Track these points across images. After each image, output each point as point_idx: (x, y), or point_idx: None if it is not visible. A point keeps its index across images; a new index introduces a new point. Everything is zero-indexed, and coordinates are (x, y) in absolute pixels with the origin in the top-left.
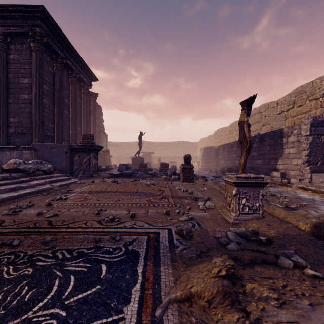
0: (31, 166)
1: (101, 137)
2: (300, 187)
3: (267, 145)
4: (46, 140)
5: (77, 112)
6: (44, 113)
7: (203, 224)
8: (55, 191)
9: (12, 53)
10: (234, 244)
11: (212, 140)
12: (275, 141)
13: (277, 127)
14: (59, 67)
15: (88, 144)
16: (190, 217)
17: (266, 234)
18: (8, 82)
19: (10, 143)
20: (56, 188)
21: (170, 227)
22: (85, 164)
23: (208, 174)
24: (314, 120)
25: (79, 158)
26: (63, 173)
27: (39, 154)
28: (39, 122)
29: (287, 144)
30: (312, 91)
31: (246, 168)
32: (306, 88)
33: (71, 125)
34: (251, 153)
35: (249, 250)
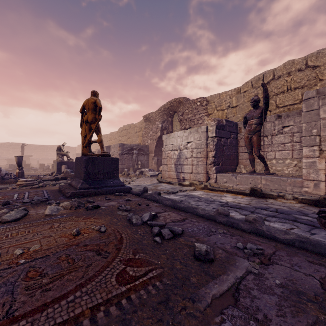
0: None
1: None
2: None
3: None
4: None
5: None
6: None
7: None
8: None
9: None
10: None
11: None
12: None
13: None
14: None
15: None
16: None
17: None
18: None
19: None
20: None
21: None
22: None
23: None
24: (98, 151)
25: None
26: None
27: None
28: None
29: None
30: (113, 136)
31: None
32: (112, 134)
33: None
34: None
35: None
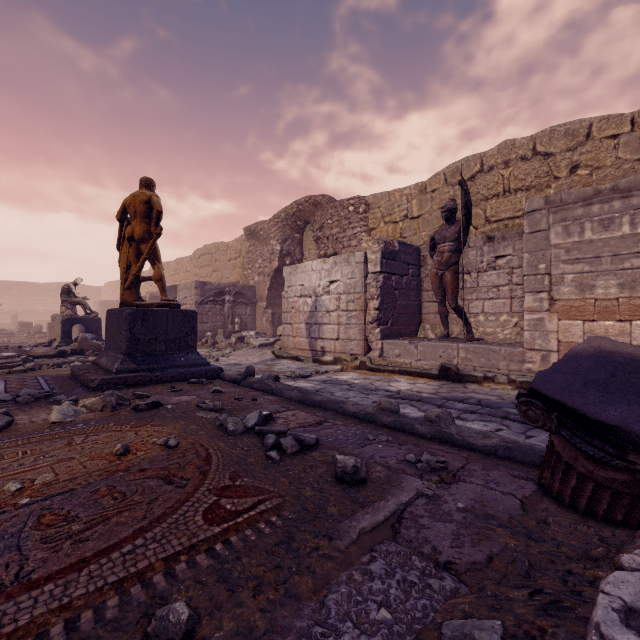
0: None
1: None
2: None
3: None
4: None
5: None
6: None
7: None
8: None
9: None
10: None
11: None
12: None
13: None
14: None
15: None
16: None
17: None
18: None
19: None
20: None
21: None
22: None
23: None
24: (151, 295)
25: None
26: None
27: None
28: None
29: None
30: (182, 265)
31: None
32: (180, 261)
33: None
34: None
35: None
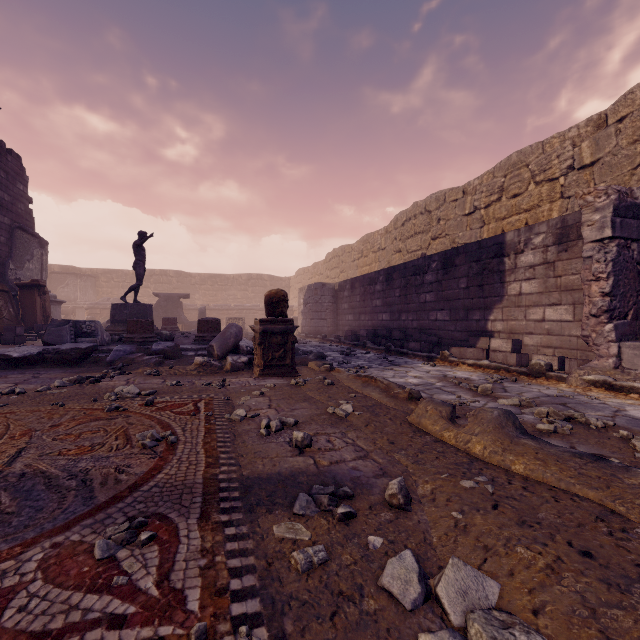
0: None
1: (20, 245)
2: (595, 380)
3: (462, 275)
4: None
5: None
6: None
7: None
8: None
9: None
10: None
11: (323, 274)
12: (483, 266)
13: (464, 242)
14: None
15: None
16: None
17: None
18: None
19: None
20: None
21: None
22: None
23: (323, 346)
24: (620, 199)
25: None
26: None
27: None
28: None
29: (516, 272)
30: (542, 162)
31: (407, 330)
32: (529, 156)
33: None
34: (421, 295)
35: None
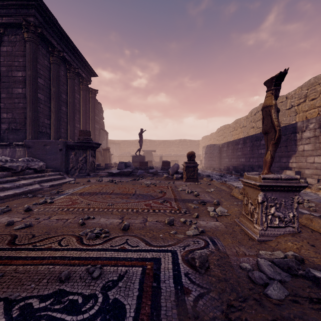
0: (18, 164)
1: (101, 135)
2: None
3: None
4: (41, 137)
5: (76, 108)
6: (40, 109)
7: (219, 241)
8: (44, 192)
9: (5, 45)
10: (277, 286)
11: (215, 138)
12: (287, 137)
13: (286, 123)
14: (56, 61)
15: (85, 141)
16: (200, 231)
17: (314, 262)
18: (1, 76)
19: (4, 139)
20: (46, 189)
21: (175, 247)
22: (82, 162)
23: (212, 173)
24: None
25: (75, 156)
26: (57, 172)
27: (32, 151)
28: (33, 118)
29: (302, 140)
30: None
31: (253, 166)
32: (320, 79)
33: (69, 121)
34: (259, 150)
35: (305, 299)
